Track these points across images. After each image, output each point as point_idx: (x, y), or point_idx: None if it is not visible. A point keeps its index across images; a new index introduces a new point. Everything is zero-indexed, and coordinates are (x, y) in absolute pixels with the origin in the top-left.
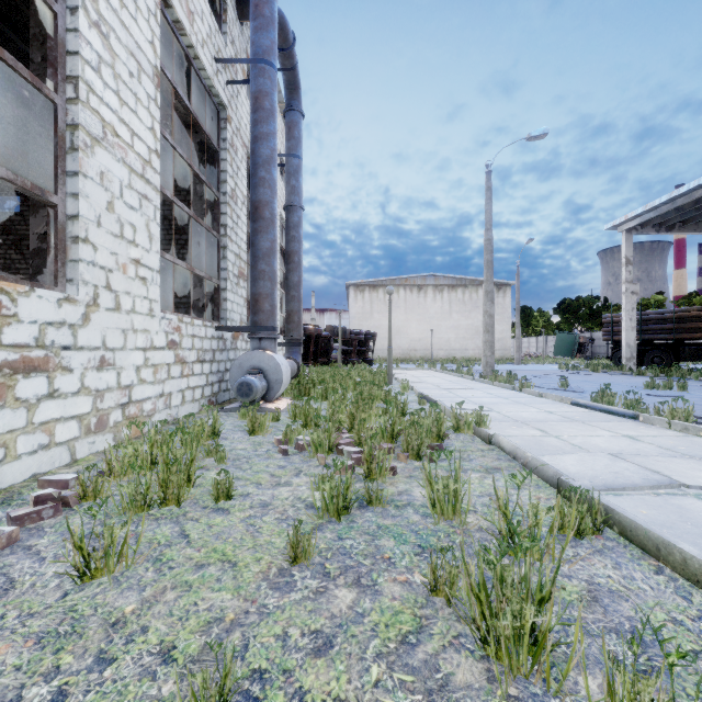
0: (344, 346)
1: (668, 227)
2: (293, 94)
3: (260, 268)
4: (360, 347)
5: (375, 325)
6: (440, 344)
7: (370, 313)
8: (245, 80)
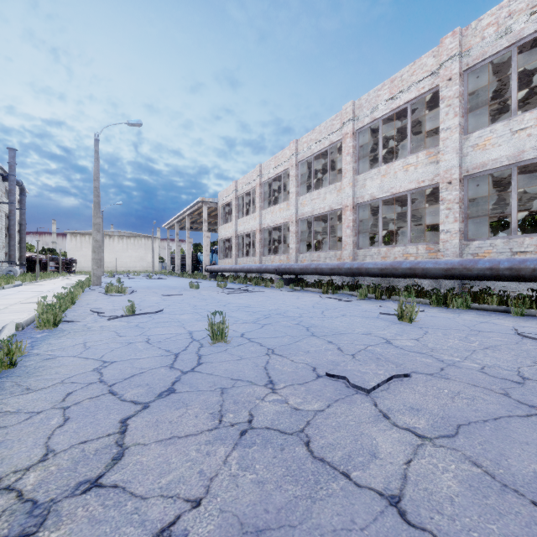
0: (58, 265)
1: (181, 229)
2: (23, 191)
3: (11, 248)
4: (67, 265)
5: (84, 254)
6: (122, 264)
7: (80, 248)
8: (6, 203)
